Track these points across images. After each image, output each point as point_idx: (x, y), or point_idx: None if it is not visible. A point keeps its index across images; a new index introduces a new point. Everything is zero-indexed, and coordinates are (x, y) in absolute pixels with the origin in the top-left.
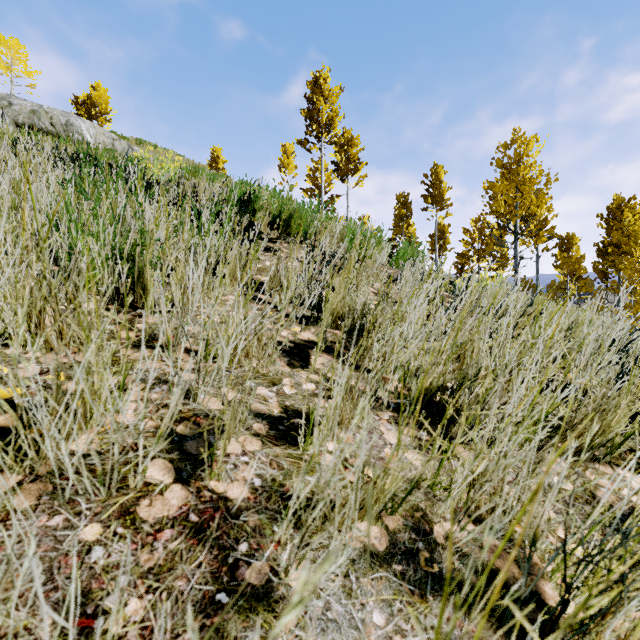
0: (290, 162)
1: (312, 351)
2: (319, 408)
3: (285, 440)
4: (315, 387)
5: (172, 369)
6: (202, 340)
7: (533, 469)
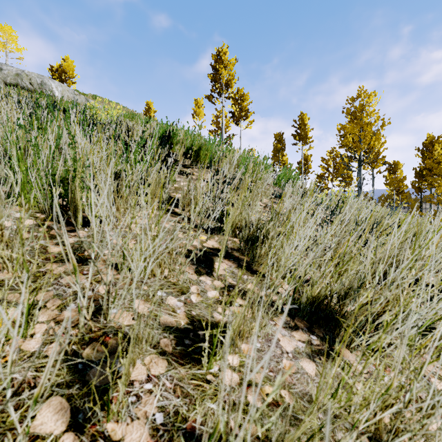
0: (200, 111)
1: (216, 258)
2: (224, 374)
3: (190, 357)
4: (218, 294)
5: (80, 293)
6: (110, 263)
7: (439, 400)
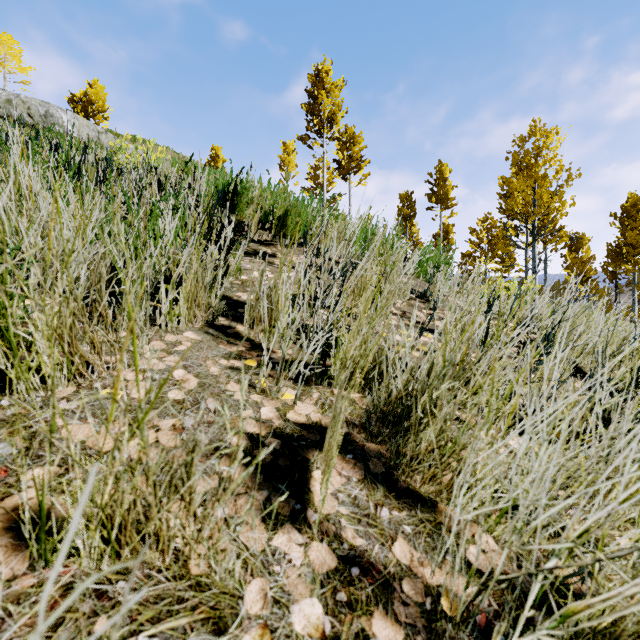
0: (291, 160)
1: (314, 455)
2: None
3: None
4: (322, 617)
5: None
6: None
7: None
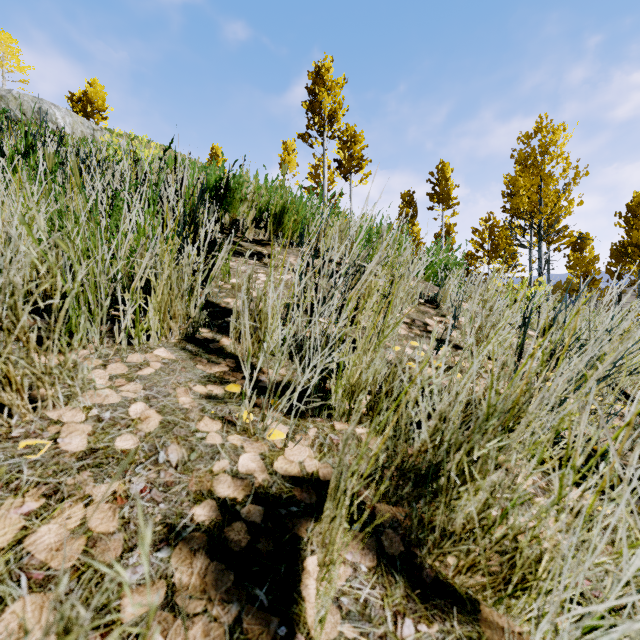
0: (291, 159)
1: (308, 529)
2: None
3: None
4: None
5: None
6: None
7: None
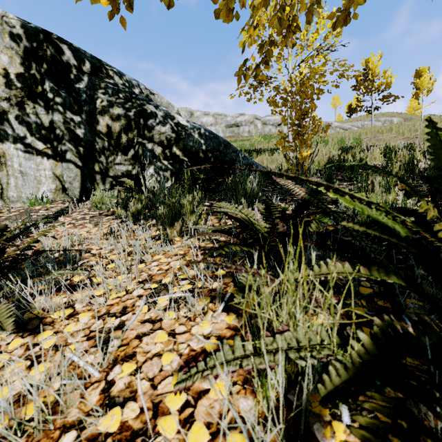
0: None
1: None
2: None
3: None
4: None
5: None
6: None
7: None
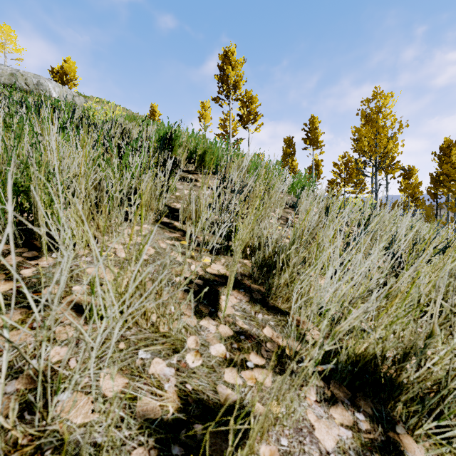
0: (207, 114)
1: (222, 288)
2: None
3: None
4: (225, 350)
5: None
6: (45, 337)
7: None
